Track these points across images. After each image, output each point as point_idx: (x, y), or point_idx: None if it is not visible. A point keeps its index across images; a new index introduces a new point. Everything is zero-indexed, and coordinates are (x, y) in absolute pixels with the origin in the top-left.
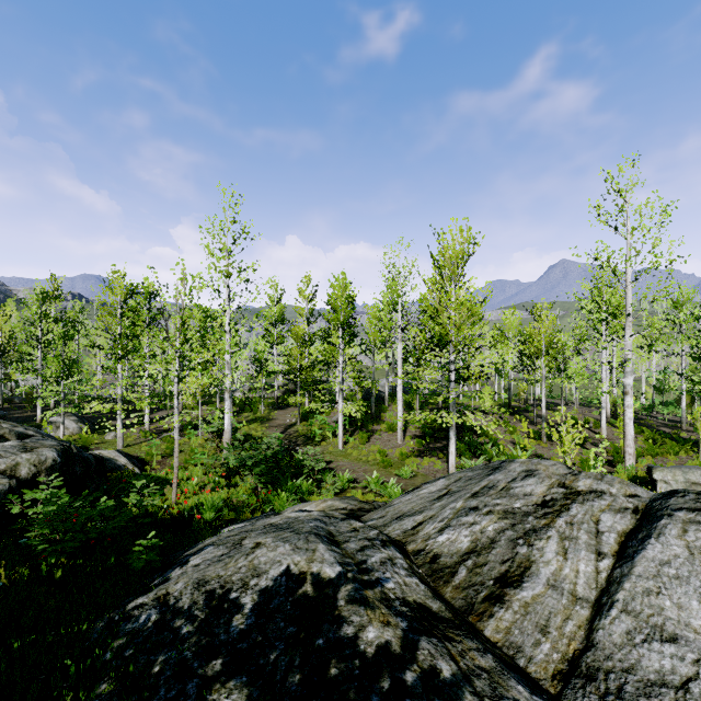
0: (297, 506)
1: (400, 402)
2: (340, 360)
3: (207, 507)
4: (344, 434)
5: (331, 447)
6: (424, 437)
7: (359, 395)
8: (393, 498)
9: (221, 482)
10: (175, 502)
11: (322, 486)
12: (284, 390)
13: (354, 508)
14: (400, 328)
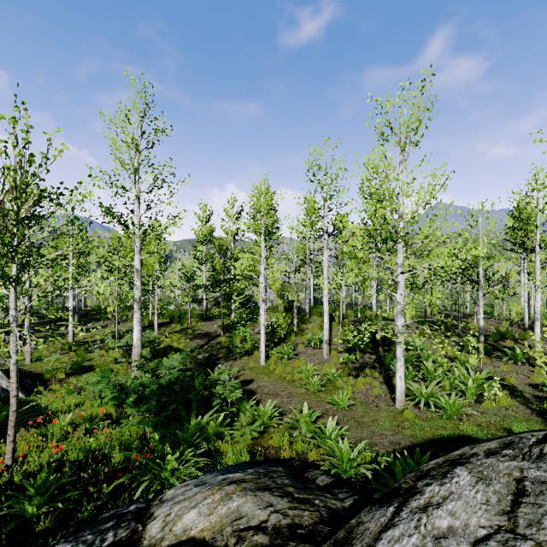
0: (179, 499)
1: (326, 314)
2: (261, 269)
3: (32, 492)
4: (266, 346)
5: (252, 362)
6: (350, 351)
7: (281, 307)
8: (338, 459)
9: (112, 413)
10: (11, 464)
11: (237, 421)
12: (214, 303)
13: (281, 526)
14: (326, 234)
